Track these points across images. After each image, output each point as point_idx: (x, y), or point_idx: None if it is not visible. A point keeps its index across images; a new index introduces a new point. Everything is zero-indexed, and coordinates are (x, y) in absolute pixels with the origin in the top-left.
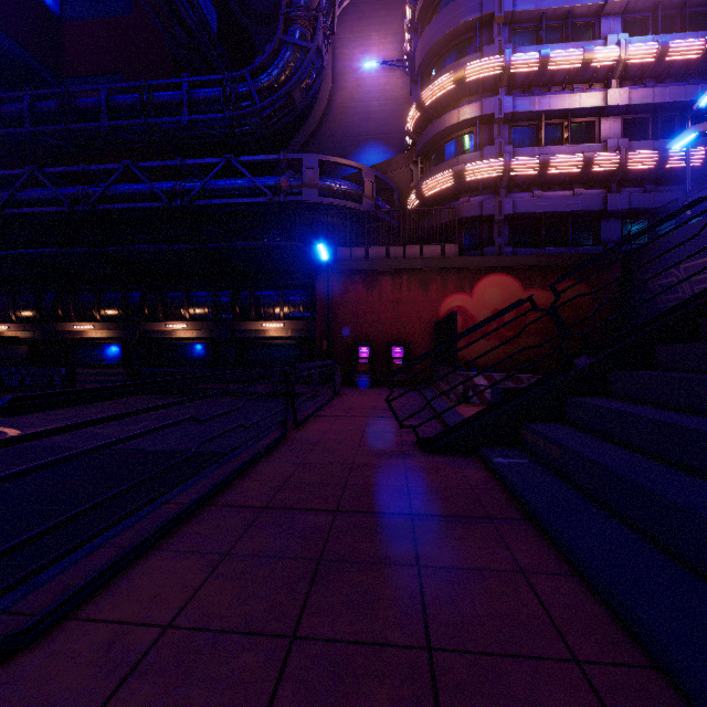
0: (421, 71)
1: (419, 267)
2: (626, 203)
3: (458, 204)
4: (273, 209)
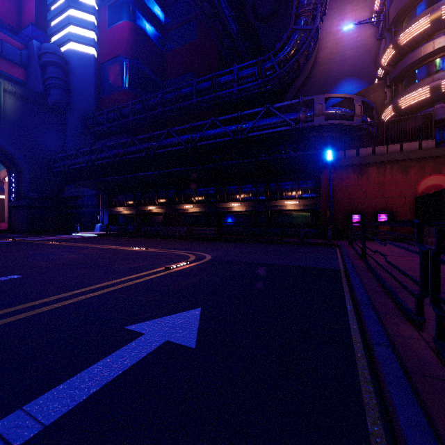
0: (394, 21)
1: (400, 159)
2: None
3: (432, 110)
4: (292, 132)
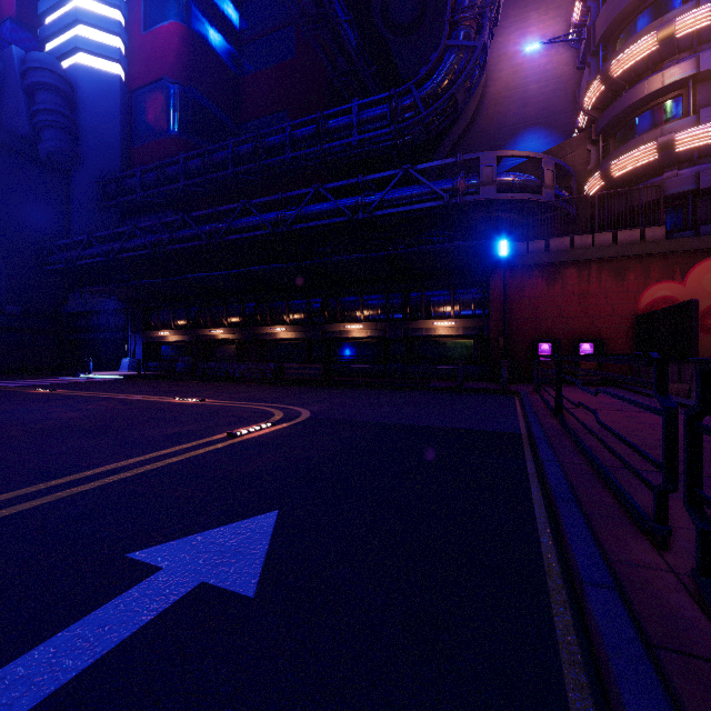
0: (603, 40)
1: (612, 256)
2: None
3: (661, 181)
4: (445, 211)
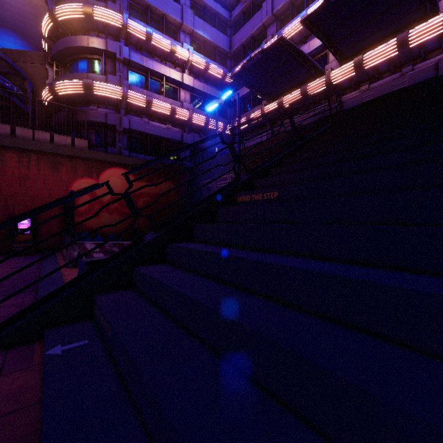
0: None
1: (49, 151)
2: (192, 141)
3: (89, 110)
4: None
